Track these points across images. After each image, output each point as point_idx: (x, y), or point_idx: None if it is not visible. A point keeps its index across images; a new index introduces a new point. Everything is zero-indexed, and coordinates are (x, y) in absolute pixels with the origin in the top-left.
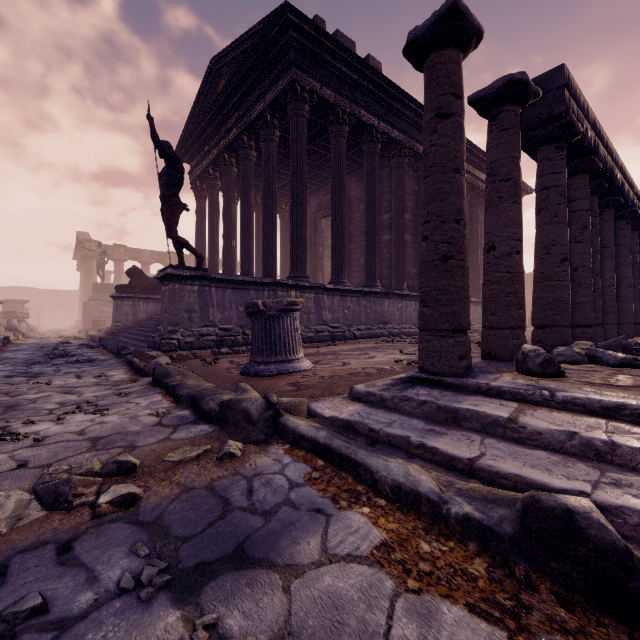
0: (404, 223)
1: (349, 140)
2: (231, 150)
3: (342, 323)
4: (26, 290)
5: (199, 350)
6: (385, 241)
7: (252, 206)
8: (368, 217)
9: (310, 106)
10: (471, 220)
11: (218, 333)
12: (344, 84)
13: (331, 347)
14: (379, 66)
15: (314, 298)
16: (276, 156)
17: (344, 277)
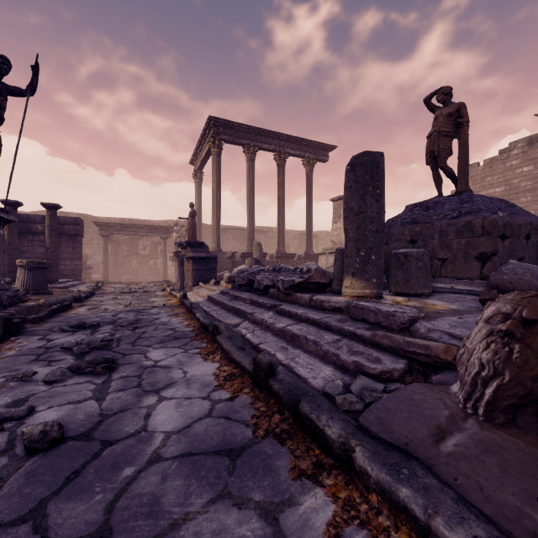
0: None
1: None
2: None
3: None
4: None
5: None
6: None
7: None
8: None
9: None
10: None
11: None
12: None
13: None
14: None
15: None
16: None
17: None
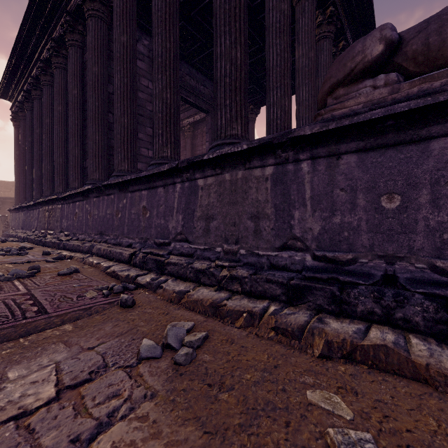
0: None
1: None
2: None
3: None
4: None
5: None
6: None
7: None
8: None
9: None
10: None
11: None
12: None
13: None
14: None
15: None
16: None
17: None
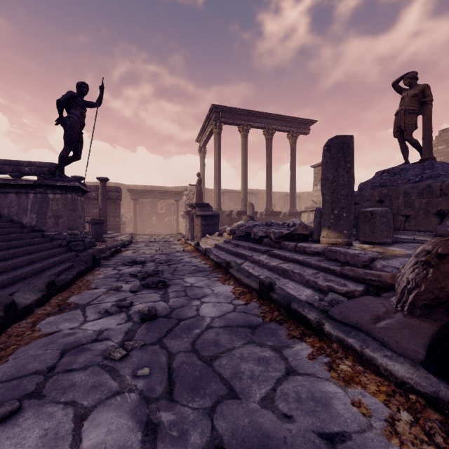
0: None
1: None
2: None
3: None
4: None
5: None
6: None
7: None
8: None
9: None
10: None
11: None
12: None
13: None
14: None
15: None
16: None
17: None
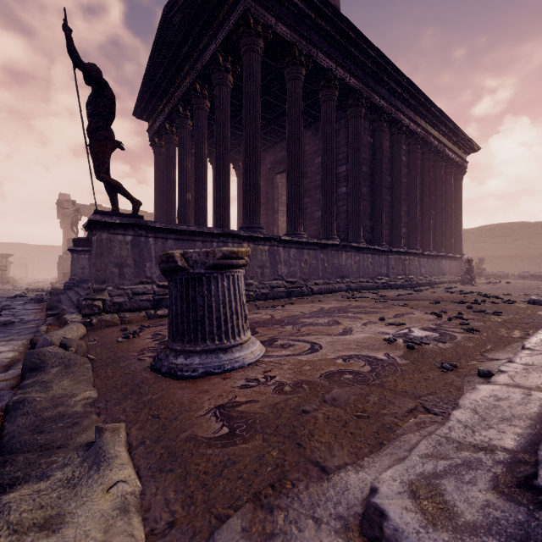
0: (361, 174)
1: (305, 89)
2: (185, 102)
3: (299, 277)
4: (19, 245)
5: (131, 312)
6: (341, 194)
7: (206, 157)
8: (325, 167)
9: (264, 42)
10: (422, 175)
11: (156, 291)
12: (301, 23)
13: (288, 308)
14: (338, 4)
15: (269, 251)
16: (229, 102)
17: (301, 228)
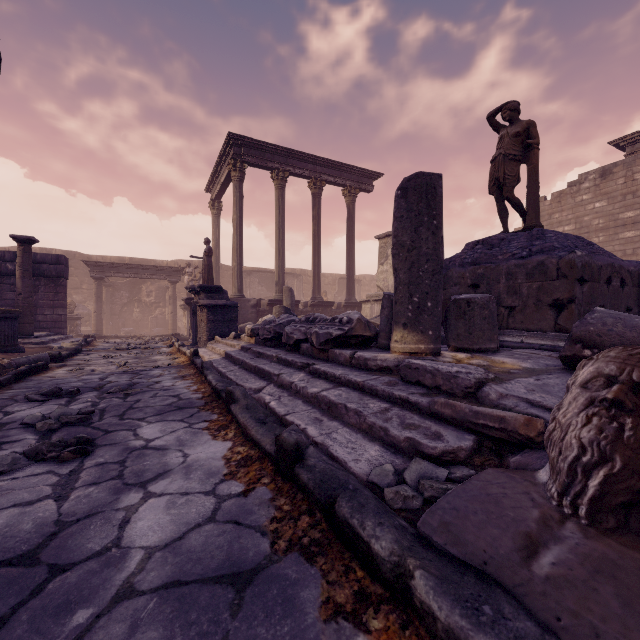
0: None
1: None
2: None
3: None
4: None
5: None
6: None
7: None
8: None
9: None
10: None
11: None
12: None
13: None
14: None
15: None
16: None
17: None
